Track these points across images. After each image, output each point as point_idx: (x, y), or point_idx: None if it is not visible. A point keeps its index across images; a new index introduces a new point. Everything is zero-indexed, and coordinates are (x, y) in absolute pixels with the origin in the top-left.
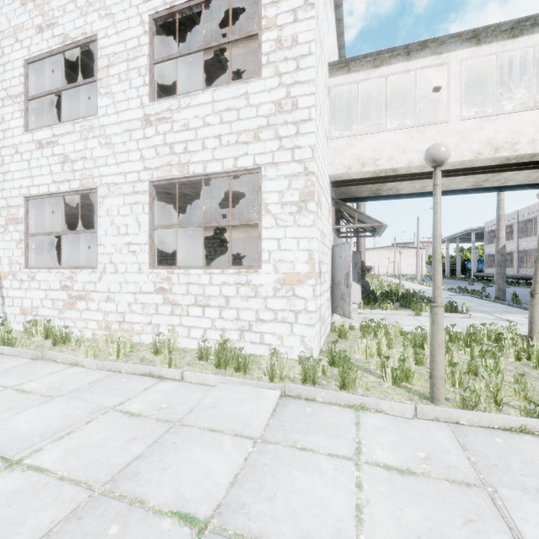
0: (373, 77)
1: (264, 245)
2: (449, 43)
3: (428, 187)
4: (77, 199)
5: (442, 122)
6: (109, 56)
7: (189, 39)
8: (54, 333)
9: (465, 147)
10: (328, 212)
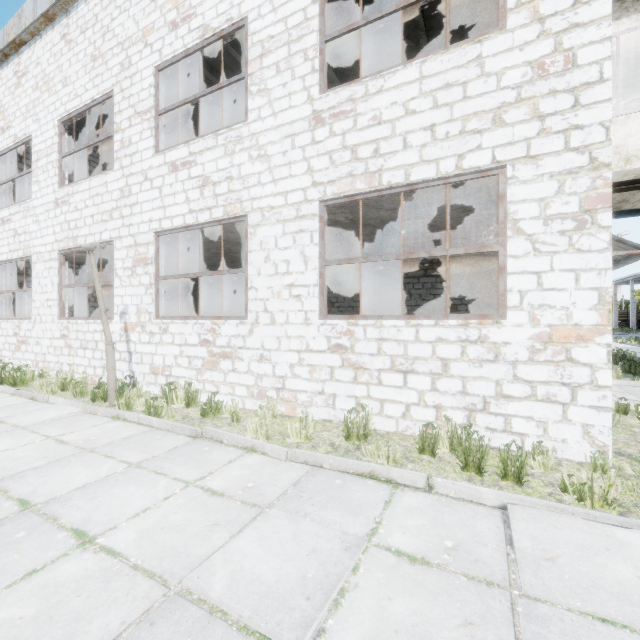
0: None
1: (510, 283)
2: None
3: None
4: (202, 235)
5: None
6: (262, 42)
7: (329, 26)
8: (196, 400)
9: None
10: None
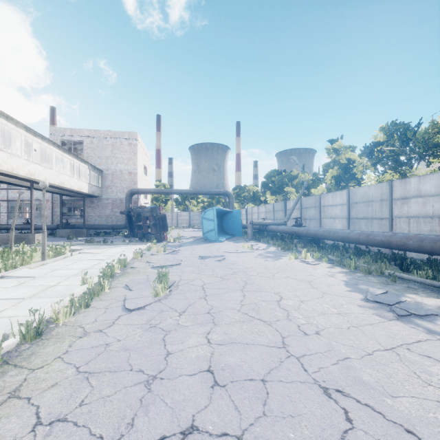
0: None
1: None
2: None
3: None
4: None
5: None
6: None
7: None
8: None
9: None
10: None
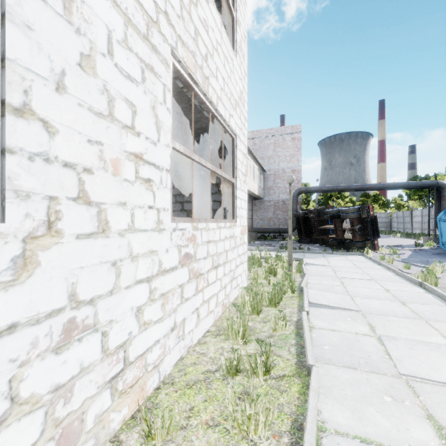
0: None
1: (238, 202)
2: None
3: None
4: None
5: None
6: None
7: None
8: None
9: None
10: None
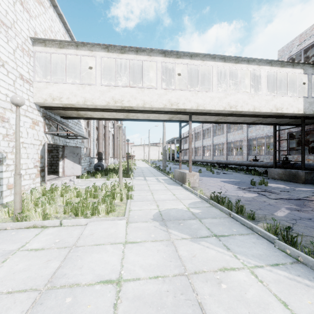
0: (59, 52)
1: None
2: (96, 47)
3: (105, 115)
4: None
5: (93, 85)
6: None
7: None
8: None
9: (103, 99)
10: (33, 123)
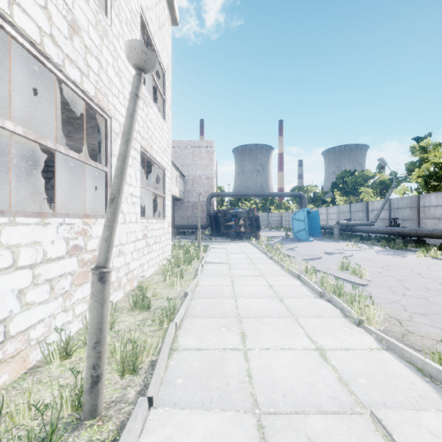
0: None
1: (166, 208)
2: None
3: None
4: None
5: None
6: None
7: None
8: None
9: None
10: None
